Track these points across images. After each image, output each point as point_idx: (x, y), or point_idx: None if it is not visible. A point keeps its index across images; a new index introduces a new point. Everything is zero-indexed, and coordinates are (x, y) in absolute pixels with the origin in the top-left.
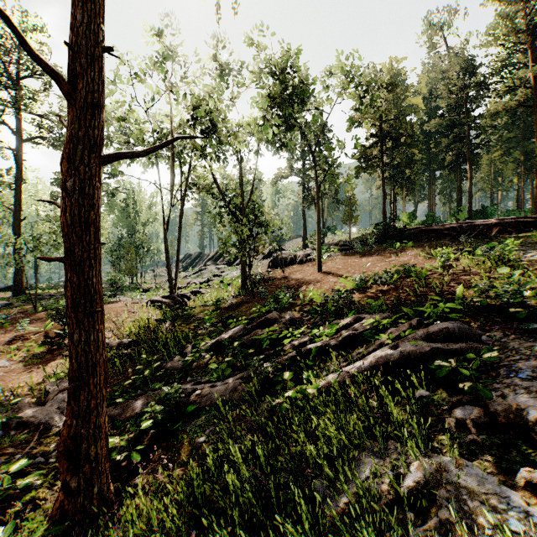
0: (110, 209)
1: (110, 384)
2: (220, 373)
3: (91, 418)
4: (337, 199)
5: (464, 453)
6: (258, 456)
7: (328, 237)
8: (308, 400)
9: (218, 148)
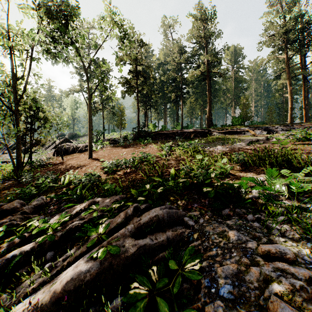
0: None
1: None
2: None
3: None
4: (113, 111)
5: None
6: None
7: (108, 136)
8: None
9: None
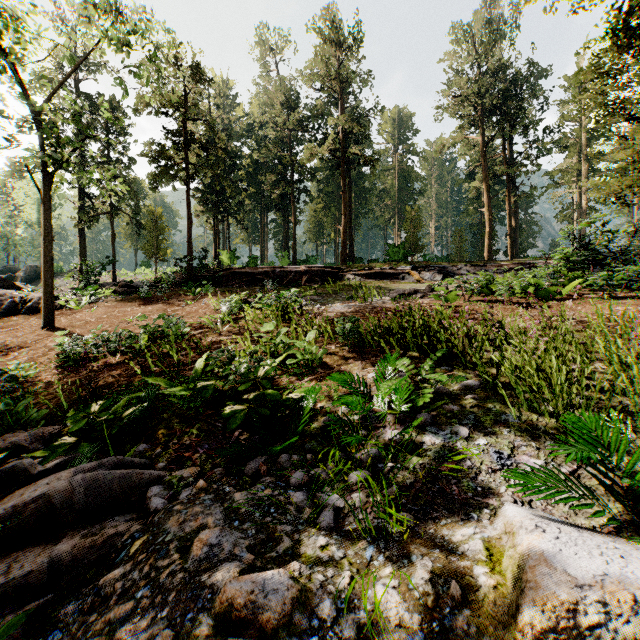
0: None
1: None
2: None
3: None
4: (138, 220)
5: None
6: None
7: (129, 275)
8: None
9: None
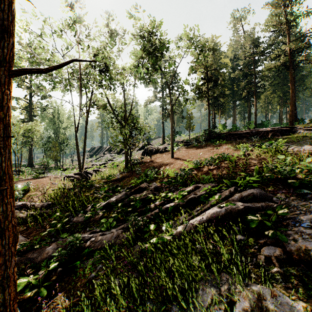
0: (42, 118)
1: (33, 234)
2: (108, 225)
3: (0, 271)
4: (182, 115)
5: (273, 282)
6: (132, 286)
7: (177, 138)
8: (166, 244)
9: (110, 81)
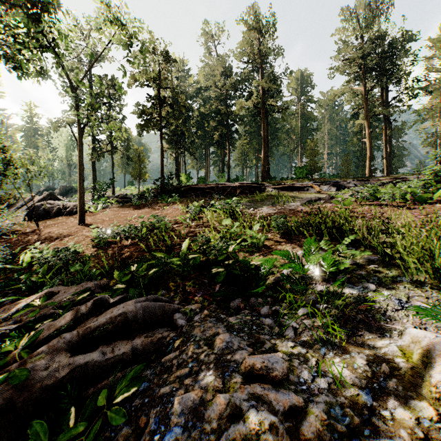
0: None
1: None
2: None
3: None
4: (128, 155)
5: None
6: None
7: (122, 191)
8: None
9: None
